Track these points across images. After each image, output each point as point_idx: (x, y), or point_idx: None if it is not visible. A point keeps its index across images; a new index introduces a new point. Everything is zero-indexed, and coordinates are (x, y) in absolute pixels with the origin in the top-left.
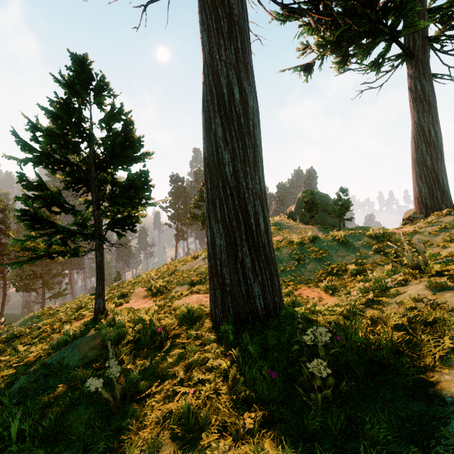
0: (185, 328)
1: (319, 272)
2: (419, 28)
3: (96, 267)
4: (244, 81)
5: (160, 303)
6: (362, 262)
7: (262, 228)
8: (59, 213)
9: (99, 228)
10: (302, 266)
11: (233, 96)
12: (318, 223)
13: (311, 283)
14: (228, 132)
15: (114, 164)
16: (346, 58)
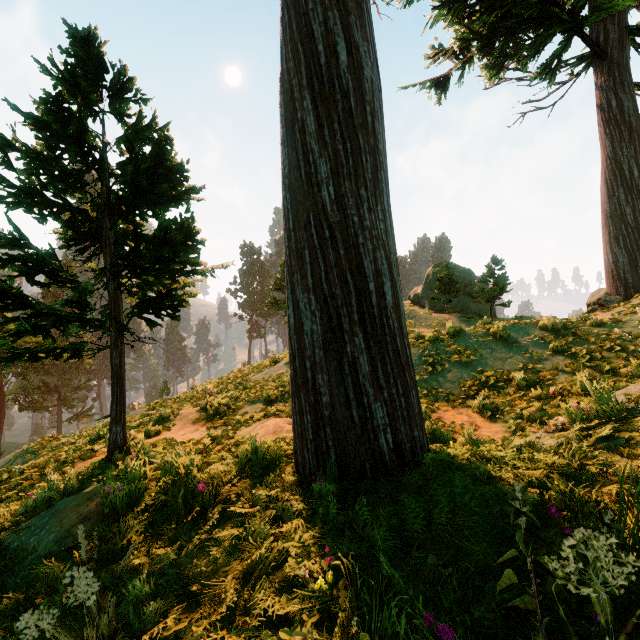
0: (249, 484)
1: (467, 383)
2: (616, 11)
3: (112, 375)
4: (355, 32)
5: (216, 433)
6: (534, 367)
7: (388, 300)
8: (48, 285)
9: (117, 311)
10: (439, 374)
11: (336, 57)
12: (456, 312)
13: (455, 400)
14: (327, 123)
15: (140, 208)
16: (503, 60)
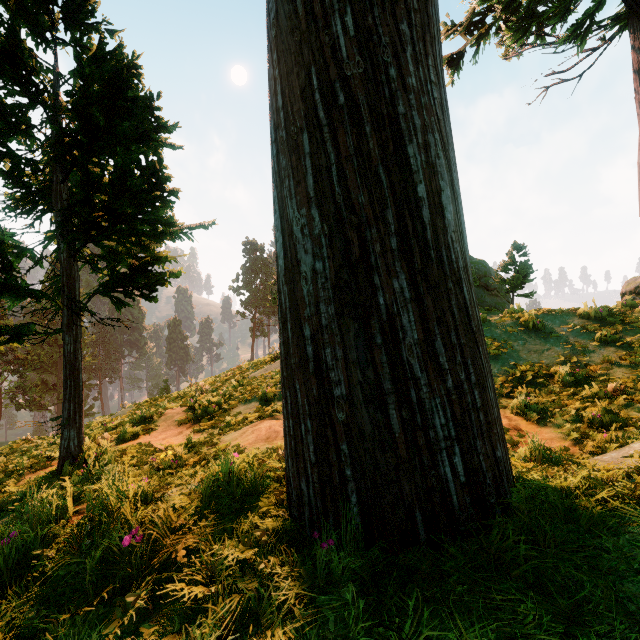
0: (211, 531)
1: (498, 378)
2: None
3: (64, 365)
4: None
5: (197, 439)
6: (578, 360)
7: (448, 219)
8: None
9: (70, 285)
10: None
11: None
12: None
13: None
14: None
15: (99, 155)
16: (528, 22)
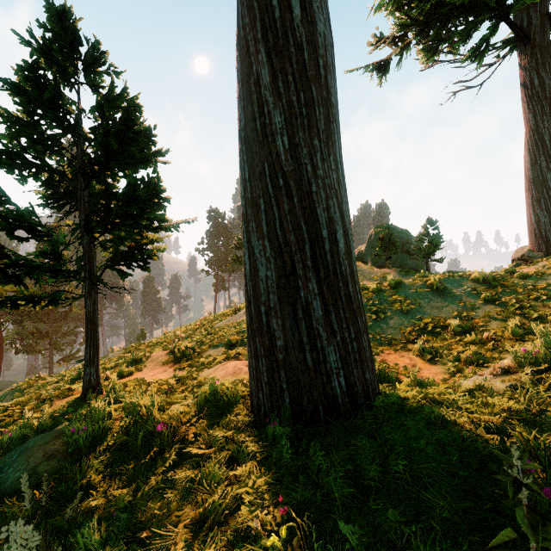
0: (206, 424)
1: (407, 329)
2: None
3: (86, 321)
4: None
5: (181, 374)
6: (467, 315)
7: (341, 247)
8: (27, 239)
9: (90, 263)
10: (382, 321)
11: (290, 11)
12: (395, 267)
13: (397, 345)
14: (281, 75)
15: (112, 169)
16: (437, 44)
